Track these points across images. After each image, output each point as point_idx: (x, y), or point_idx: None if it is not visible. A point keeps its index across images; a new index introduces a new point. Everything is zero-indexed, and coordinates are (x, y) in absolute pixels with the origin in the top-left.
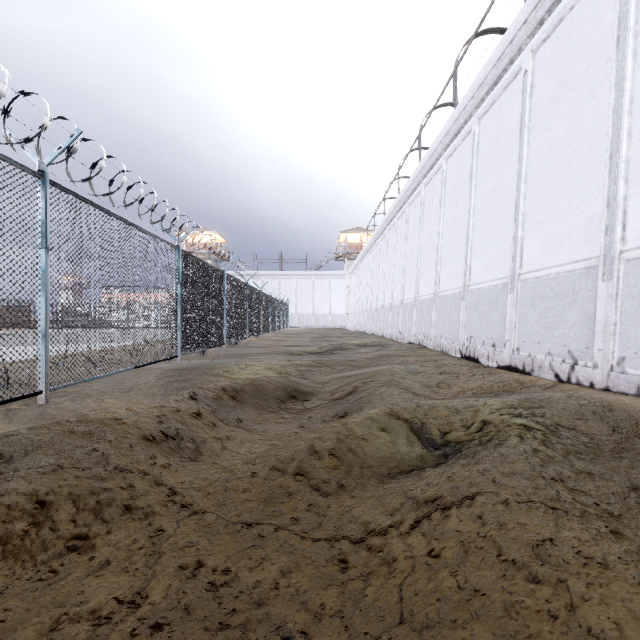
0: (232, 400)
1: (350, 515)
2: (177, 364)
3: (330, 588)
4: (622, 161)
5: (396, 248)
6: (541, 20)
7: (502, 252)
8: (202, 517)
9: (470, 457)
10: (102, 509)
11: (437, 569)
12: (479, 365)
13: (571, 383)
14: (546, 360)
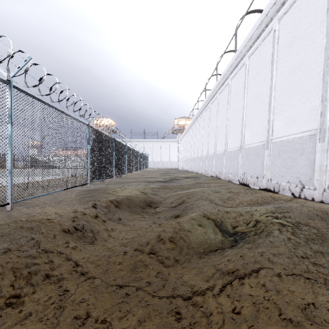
0: (116, 207)
1: (182, 280)
2: (88, 187)
3: None
4: None
5: (204, 126)
6: (283, 2)
7: (262, 127)
8: (92, 281)
9: (251, 243)
10: (31, 277)
11: (239, 323)
12: (249, 188)
13: (301, 198)
14: (286, 185)
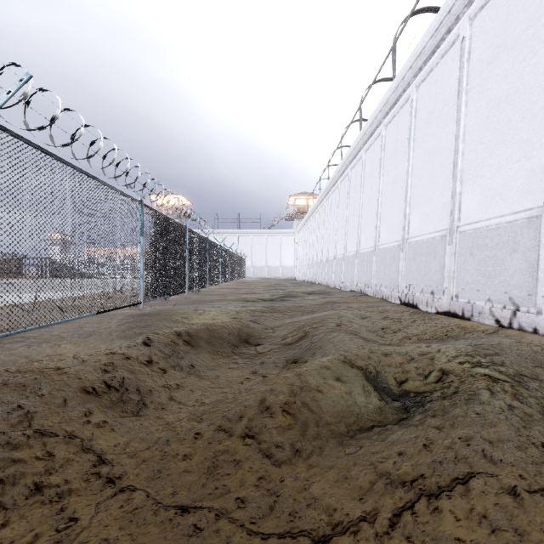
0: (186, 345)
1: (308, 495)
2: (140, 310)
3: None
4: None
5: (339, 208)
6: None
7: (440, 207)
8: (129, 497)
9: (440, 416)
10: (4, 490)
11: None
12: (418, 311)
13: (513, 328)
14: (486, 306)
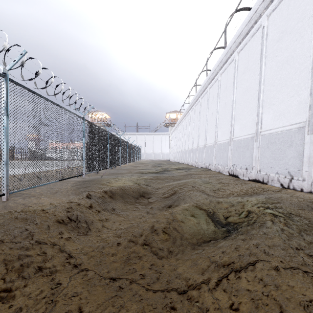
0: (110, 198)
1: (176, 272)
2: (83, 178)
3: None
4: None
5: (194, 120)
6: None
7: (251, 120)
8: (86, 274)
9: (245, 234)
10: (23, 270)
11: None
12: (239, 179)
13: (290, 189)
14: (275, 176)
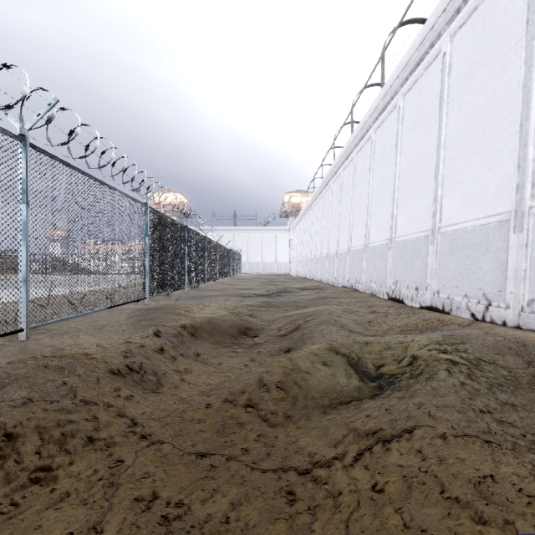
0: (191, 336)
1: (296, 446)
2: (145, 305)
3: (278, 522)
4: (531, 128)
5: (332, 206)
6: (458, 8)
7: (424, 209)
8: (159, 447)
9: (404, 390)
10: (66, 441)
11: (382, 505)
12: (404, 305)
13: (486, 321)
14: (463, 301)
